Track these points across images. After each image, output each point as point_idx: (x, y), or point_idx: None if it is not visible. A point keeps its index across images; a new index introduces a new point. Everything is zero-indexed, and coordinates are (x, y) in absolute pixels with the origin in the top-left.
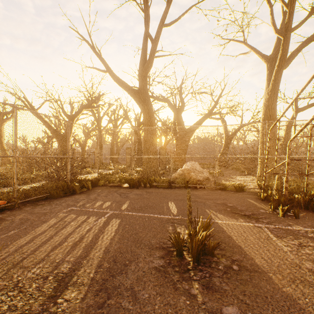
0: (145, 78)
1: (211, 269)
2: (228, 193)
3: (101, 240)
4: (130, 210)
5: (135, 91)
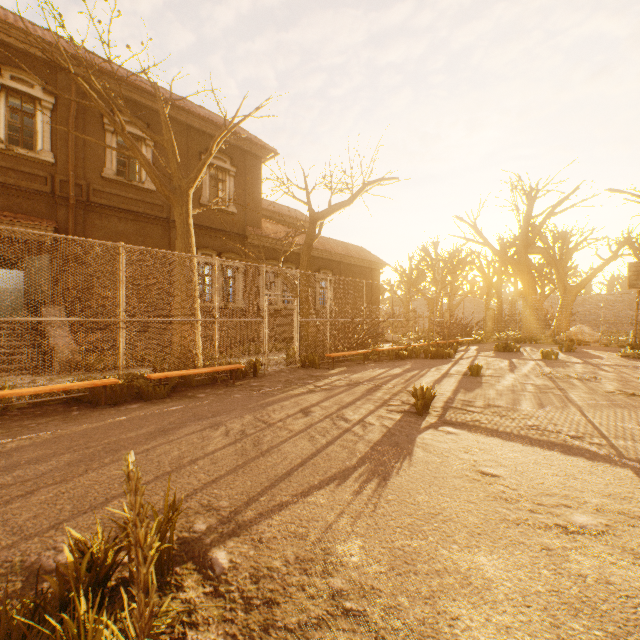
0: (526, 249)
1: (571, 352)
2: (608, 347)
3: (526, 349)
4: (530, 347)
5: (514, 261)
